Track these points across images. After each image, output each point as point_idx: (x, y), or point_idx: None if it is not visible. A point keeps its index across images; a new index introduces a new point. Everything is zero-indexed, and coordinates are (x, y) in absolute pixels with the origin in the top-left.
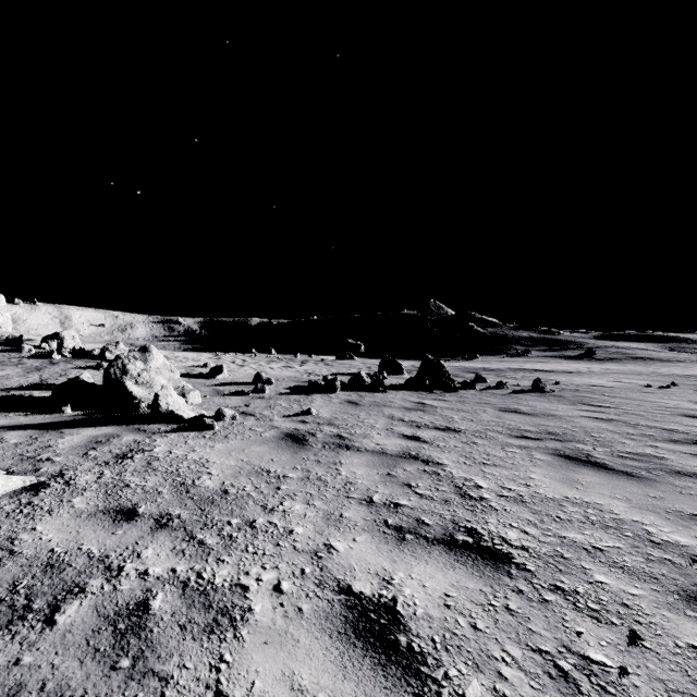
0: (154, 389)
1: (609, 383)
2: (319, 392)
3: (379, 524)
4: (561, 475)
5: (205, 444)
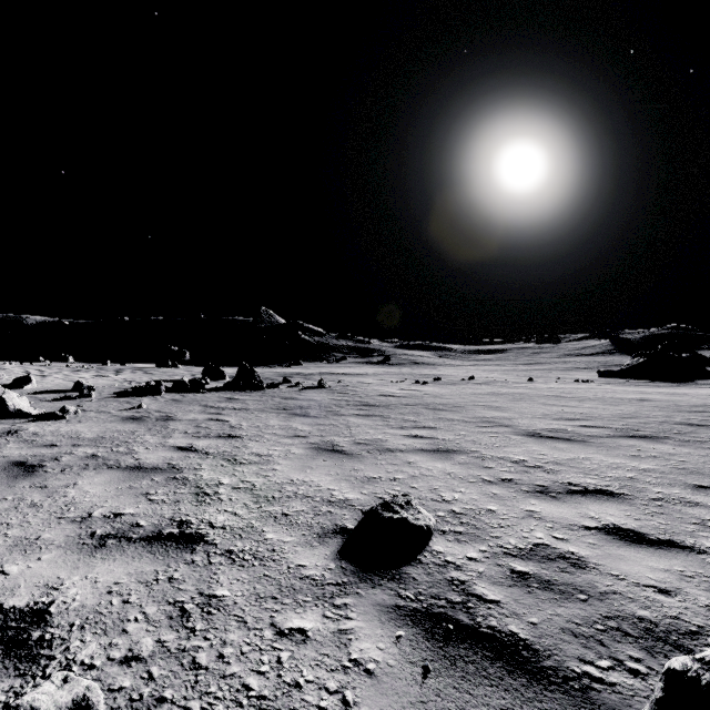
0: None
1: (372, 381)
2: (145, 395)
3: (189, 436)
4: (285, 419)
5: (67, 425)
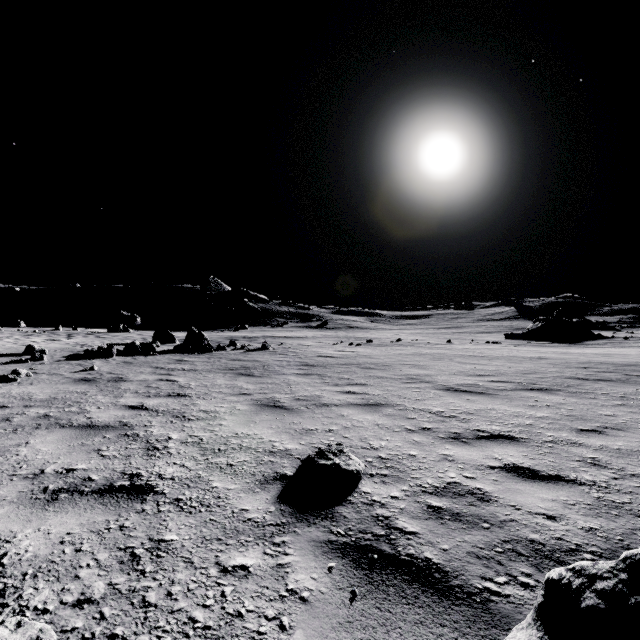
0: None
1: (311, 343)
2: (97, 358)
3: (140, 396)
4: (231, 379)
5: (19, 387)
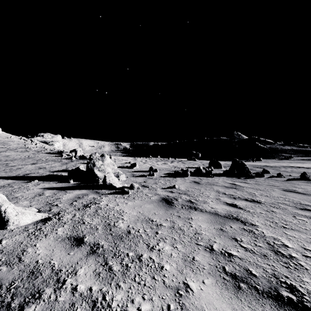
0: (105, 173)
1: None
2: (179, 176)
3: (219, 270)
4: None
5: (123, 202)
